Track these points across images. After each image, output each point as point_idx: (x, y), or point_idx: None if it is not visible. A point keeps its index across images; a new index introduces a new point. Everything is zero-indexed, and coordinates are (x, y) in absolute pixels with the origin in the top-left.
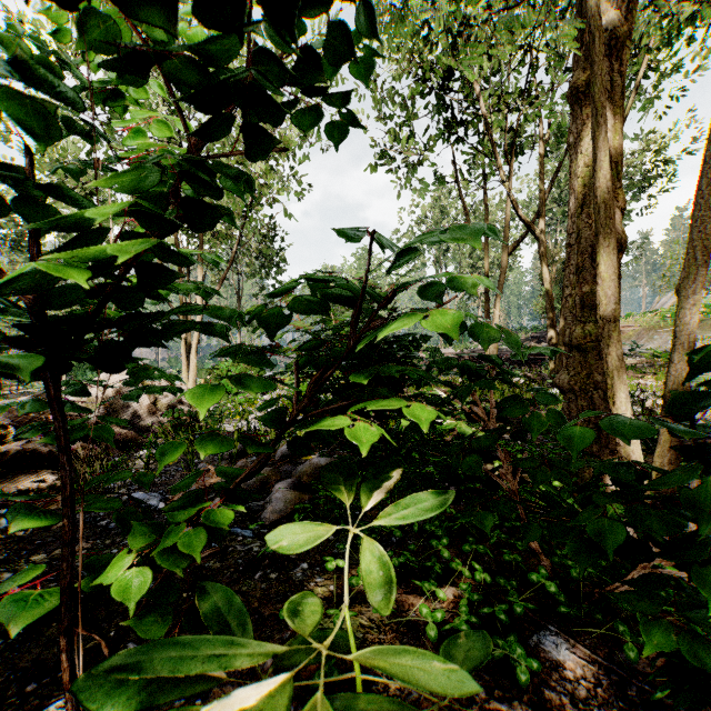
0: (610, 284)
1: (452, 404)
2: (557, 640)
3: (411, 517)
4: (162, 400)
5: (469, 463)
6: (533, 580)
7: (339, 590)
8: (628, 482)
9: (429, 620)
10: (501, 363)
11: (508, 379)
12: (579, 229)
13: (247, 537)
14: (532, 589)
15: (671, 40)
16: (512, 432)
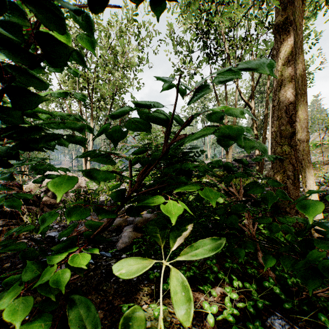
0: (304, 121)
1: (217, 187)
2: (282, 322)
3: (200, 255)
4: None
5: (230, 220)
6: (266, 286)
7: (156, 289)
8: (324, 232)
9: (209, 311)
10: (247, 164)
11: (249, 173)
12: (279, 97)
13: (108, 256)
14: (266, 291)
15: (314, 14)
16: (252, 202)
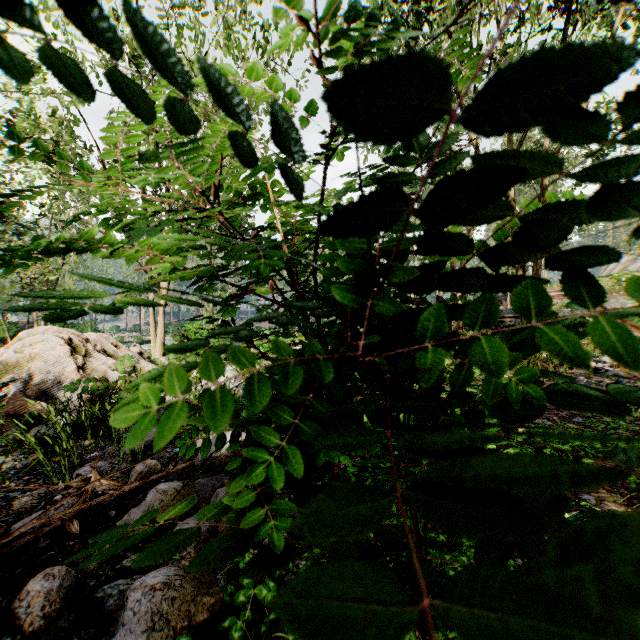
0: None
1: None
2: None
3: None
4: (92, 364)
5: None
6: None
7: None
8: None
9: None
10: None
11: None
12: None
13: None
14: None
15: None
16: None
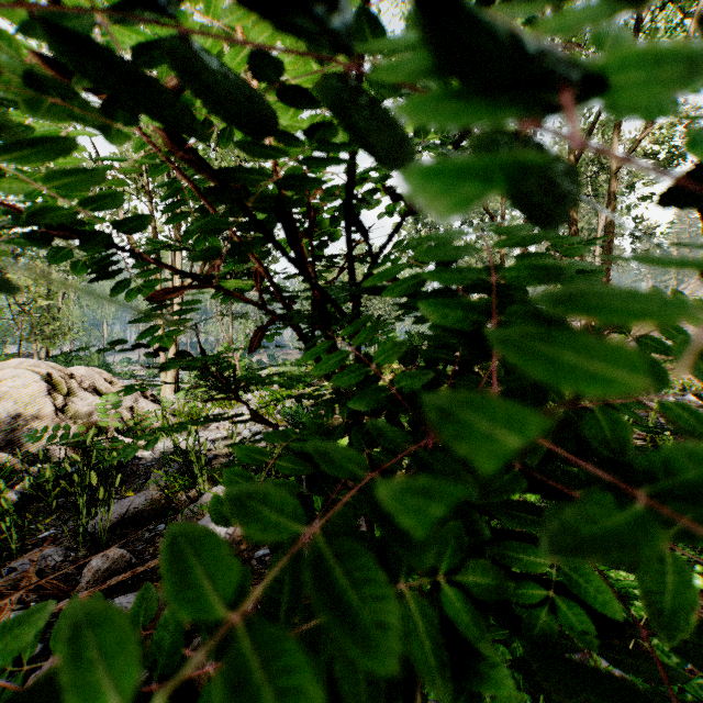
0: None
1: None
2: None
3: None
4: (75, 405)
5: None
6: None
7: None
8: None
9: None
10: None
11: None
12: None
13: None
14: None
15: None
16: None
